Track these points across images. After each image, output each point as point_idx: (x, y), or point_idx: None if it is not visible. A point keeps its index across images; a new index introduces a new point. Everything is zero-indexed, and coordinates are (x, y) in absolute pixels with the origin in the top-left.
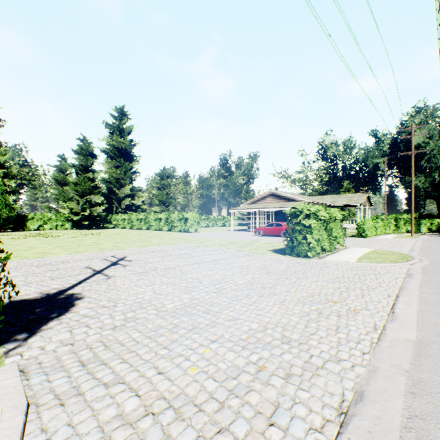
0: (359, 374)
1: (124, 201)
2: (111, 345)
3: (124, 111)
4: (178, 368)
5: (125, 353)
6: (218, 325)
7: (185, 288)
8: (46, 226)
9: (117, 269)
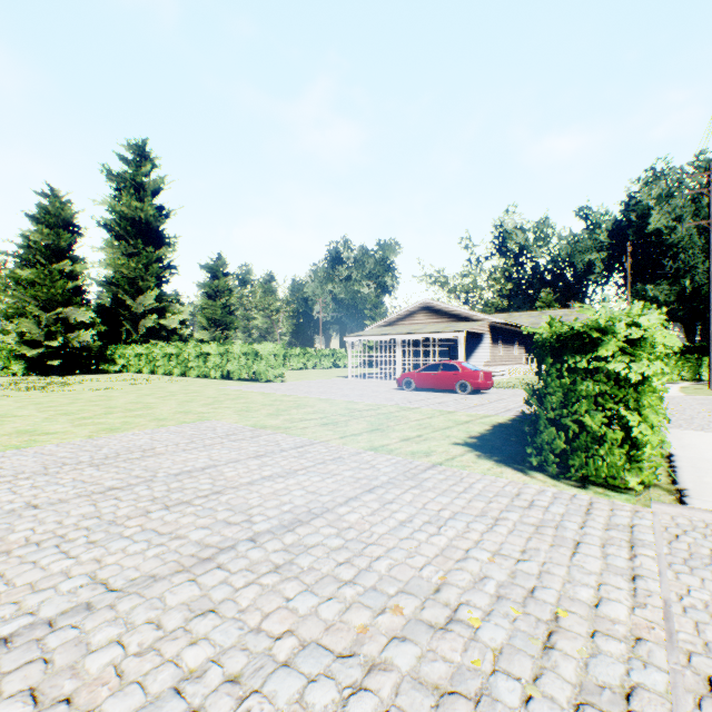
0: None
1: (143, 321)
2: None
3: (144, 149)
4: None
5: None
6: None
7: None
8: None
9: None
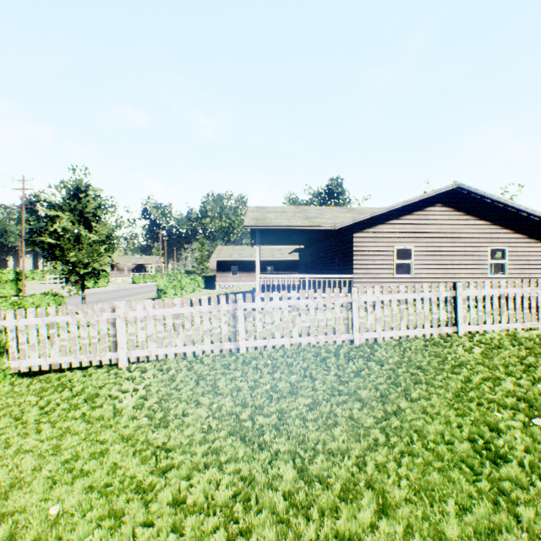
0: None
1: None
2: None
3: None
4: None
5: None
6: None
7: None
8: None
9: None
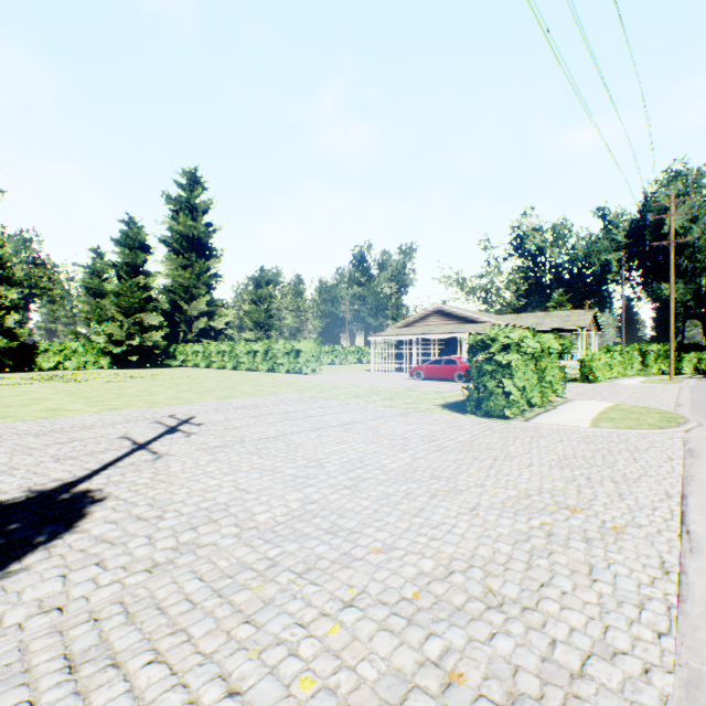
0: (667, 694)
1: (196, 323)
2: (139, 612)
3: (196, 175)
4: (272, 678)
5: (164, 636)
6: (356, 563)
7: (293, 478)
8: (68, 363)
9: (176, 440)
